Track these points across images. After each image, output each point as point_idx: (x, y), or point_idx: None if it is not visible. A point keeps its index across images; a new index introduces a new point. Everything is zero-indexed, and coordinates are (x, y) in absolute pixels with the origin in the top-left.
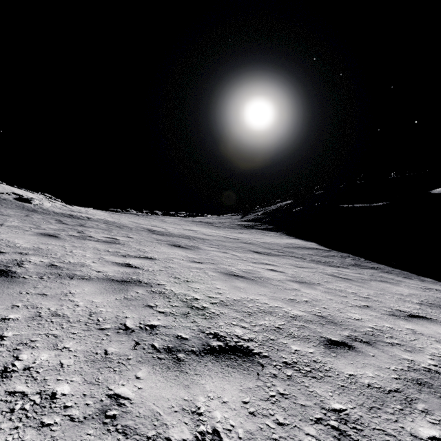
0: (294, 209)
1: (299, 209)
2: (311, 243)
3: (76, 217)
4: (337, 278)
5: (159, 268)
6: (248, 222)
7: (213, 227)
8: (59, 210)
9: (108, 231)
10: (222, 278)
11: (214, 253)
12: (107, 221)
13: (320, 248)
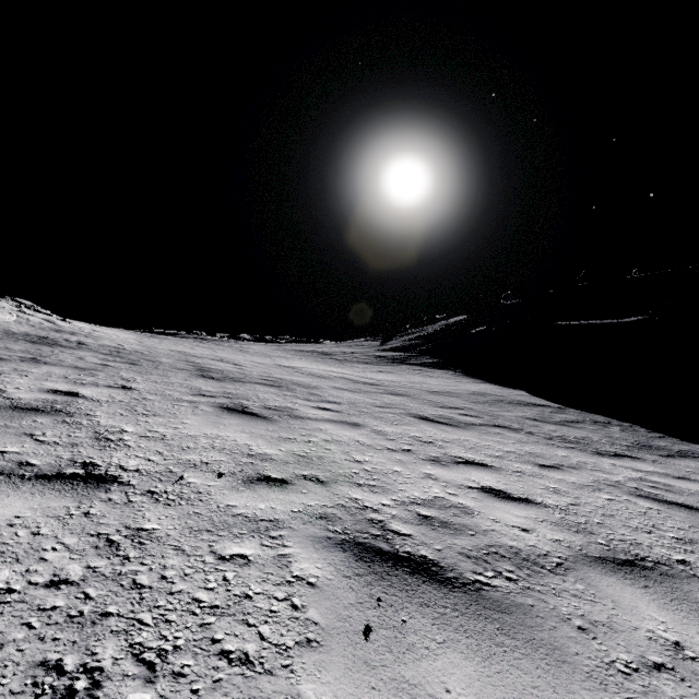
0: (473, 330)
1: (482, 329)
2: (519, 392)
3: (52, 342)
4: (674, 508)
5: (64, 559)
6: (393, 353)
7: (331, 360)
8: (27, 328)
9: (87, 372)
10: (352, 610)
11: (328, 432)
12: (119, 350)
13: (540, 403)
